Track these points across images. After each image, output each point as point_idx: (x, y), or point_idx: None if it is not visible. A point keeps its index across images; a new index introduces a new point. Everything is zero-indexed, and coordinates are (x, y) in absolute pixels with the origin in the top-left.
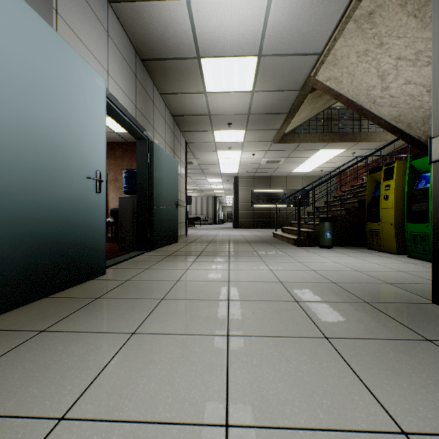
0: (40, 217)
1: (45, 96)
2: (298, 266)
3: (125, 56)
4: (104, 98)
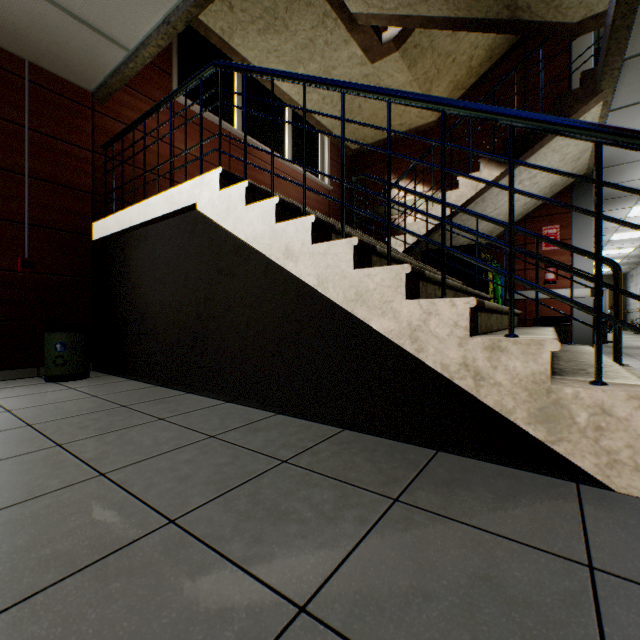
0: None
1: None
2: None
3: None
4: None
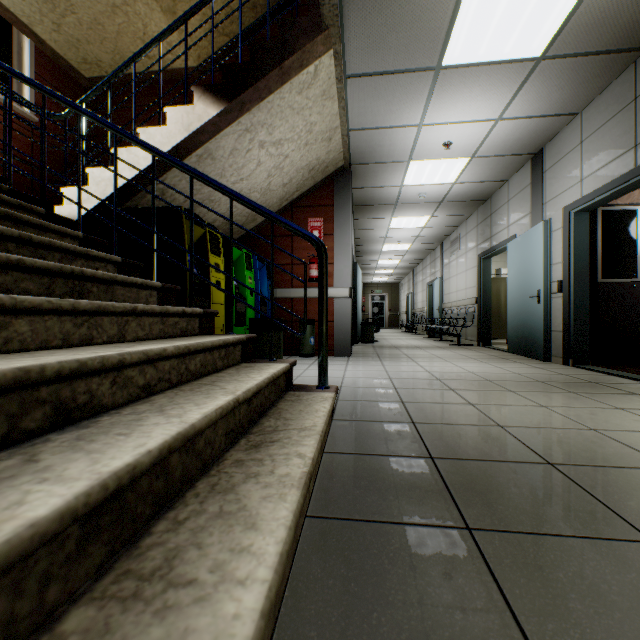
0: (522, 321)
1: (523, 266)
2: (394, 367)
3: (609, 114)
4: (542, 235)
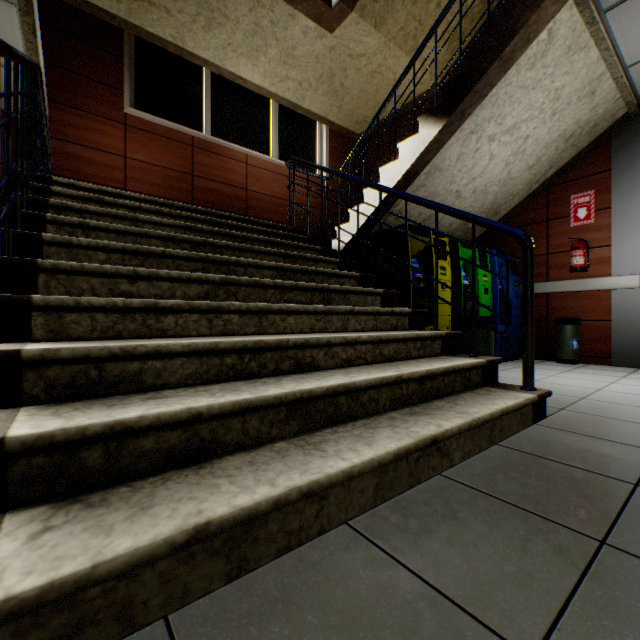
0: None
1: None
2: None
3: None
4: None
